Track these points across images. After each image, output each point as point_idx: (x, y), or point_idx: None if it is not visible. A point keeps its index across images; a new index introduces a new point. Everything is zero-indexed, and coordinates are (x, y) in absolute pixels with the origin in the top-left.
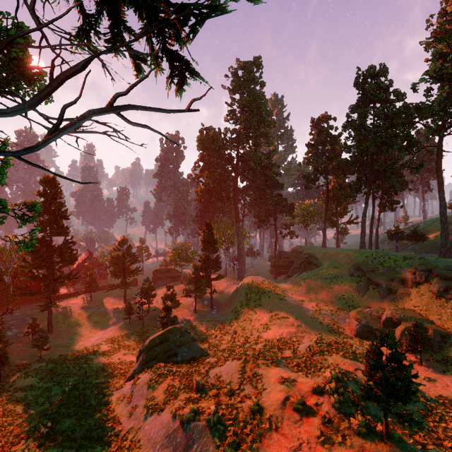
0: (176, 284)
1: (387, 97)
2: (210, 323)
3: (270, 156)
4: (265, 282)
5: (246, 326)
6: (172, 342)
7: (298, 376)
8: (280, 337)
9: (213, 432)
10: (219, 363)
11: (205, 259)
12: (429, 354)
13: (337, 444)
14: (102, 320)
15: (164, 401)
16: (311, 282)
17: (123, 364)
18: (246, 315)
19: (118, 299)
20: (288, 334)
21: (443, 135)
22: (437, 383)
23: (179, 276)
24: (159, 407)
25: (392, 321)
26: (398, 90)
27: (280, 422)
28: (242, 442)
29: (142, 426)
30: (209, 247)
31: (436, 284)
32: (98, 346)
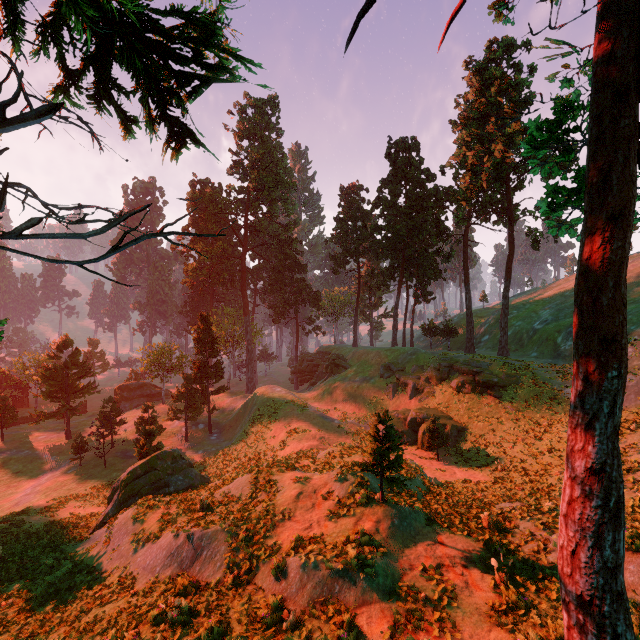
0: (155, 405)
1: (418, 176)
2: (209, 452)
3: (290, 229)
4: (282, 391)
5: (258, 447)
6: (162, 470)
7: (313, 475)
8: (298, 451)
9: (225, 534)
10: (226, 483)
11: (201, 366)
12: (446, 449)
13: (343, 517)
14: (28, 469)
15: (159, 529)
16: (338, 387)
17: (79, 518)
18: (259, 434)
19: (54, 435)
20: (309, 448)
21: (469, 224)
22: (447, 472)
23: (159, 393)
24: (154, 535)
25: (416, 422)
26: (429, 170)
27: (293, 513)
28: (256, 534)
29: (132, 561)
30: (206, 349)
31: (455, 379)
32: (29, 503)
